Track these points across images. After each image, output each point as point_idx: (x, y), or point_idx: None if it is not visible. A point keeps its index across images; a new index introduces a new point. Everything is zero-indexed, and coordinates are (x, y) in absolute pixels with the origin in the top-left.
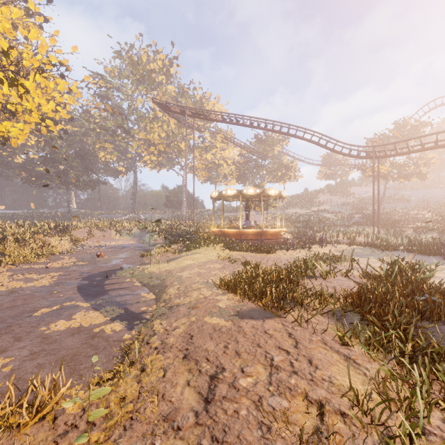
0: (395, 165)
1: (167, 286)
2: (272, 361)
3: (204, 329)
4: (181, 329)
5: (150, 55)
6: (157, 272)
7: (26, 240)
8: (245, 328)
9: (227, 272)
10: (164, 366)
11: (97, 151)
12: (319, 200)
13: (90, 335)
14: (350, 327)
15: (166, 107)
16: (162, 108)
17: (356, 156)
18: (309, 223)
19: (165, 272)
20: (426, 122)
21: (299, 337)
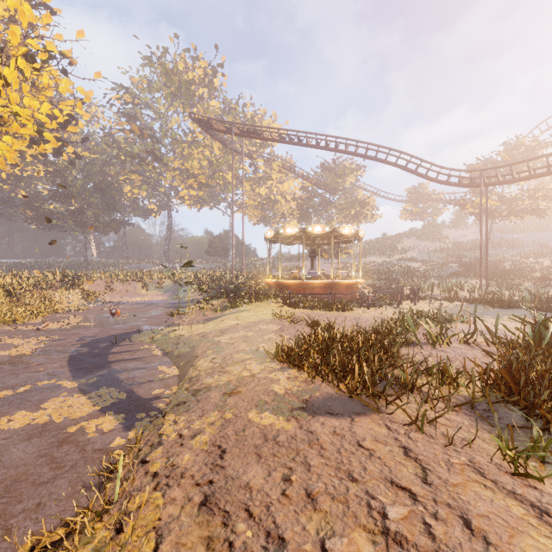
0: (505, 198)
1: (197, 356)
2: (384, 519)
3: (246, 437)
4: (206, 434)
5: (188, 63)
6: (186, 336)
7: (21, 294)
8: (321, 435)
9: (287, 335)
10: (160, 524)
11: (122, 184)
12: (403, 246)
13: (57, 439)
14: (531, 442)
15: (207, 124)
16: (202, 125)
17: (457, 183)
18: (392, 274)
19: (197, 336)
20: (546, 142)
21: (425, 456)
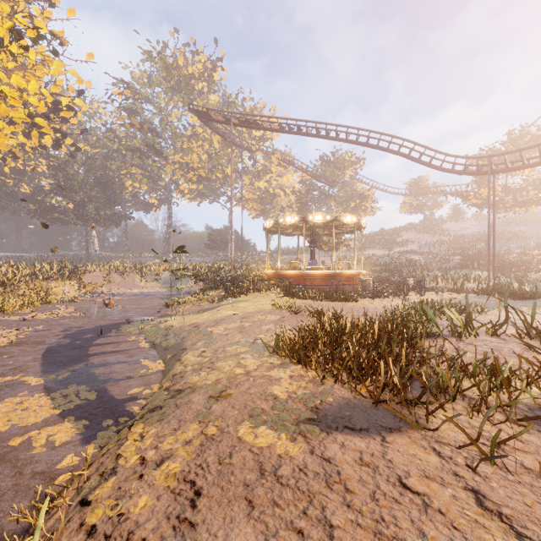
0: (509, 188)
1: (185, 348)
2: None
3: (232, 468)
4: (177, 461)
5: (188, 57)
6: (177, 327)
7: (16, 285)
8: (343, 465)
9: (288, 326)
10: None
11: (123, 179)
12: (403, 239)
13: None
14: None
15: (206, 115)
16: (201, 116)
17: (462, 171)
18: (393, 267)
19: (188, 327)
20: None
21: (512, 510)
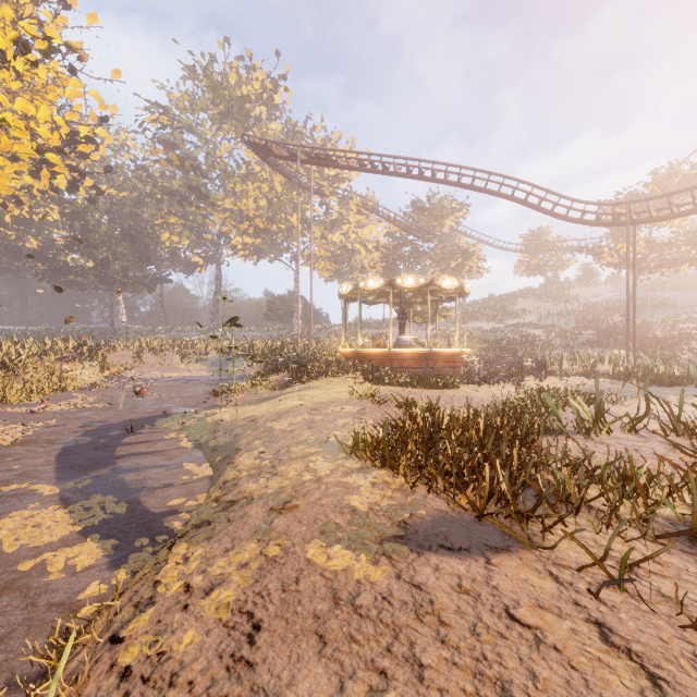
0: (654, 243)
1: (239, 448)
2: None
3: (299, 596)
4: (231, 588)
5: (242, 74)
6: (229, 421)
7: (21, 367)
8: (437, 593)
9: (370, 420)
10: None
11: (158, 230)
12: (518, 308)
13: None
14: None
15: (265, 148)
16: (258, 151)
17: (594, 222)
18: (506, 344)
19: (243, 421)
20: None
21: (644, 646)
